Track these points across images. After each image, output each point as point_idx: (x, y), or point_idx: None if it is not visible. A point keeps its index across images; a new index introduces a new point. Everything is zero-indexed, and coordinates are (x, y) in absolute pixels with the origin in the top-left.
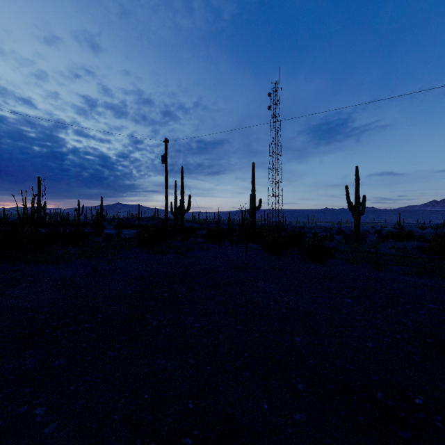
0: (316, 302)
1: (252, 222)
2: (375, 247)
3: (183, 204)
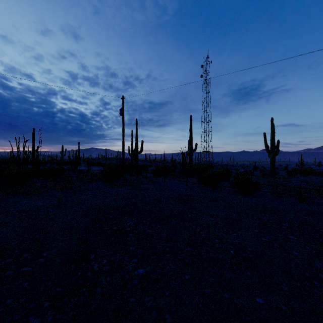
0: (261, 240)
1: (189, 161)
2: (289, 181)
3: (137, 147)
